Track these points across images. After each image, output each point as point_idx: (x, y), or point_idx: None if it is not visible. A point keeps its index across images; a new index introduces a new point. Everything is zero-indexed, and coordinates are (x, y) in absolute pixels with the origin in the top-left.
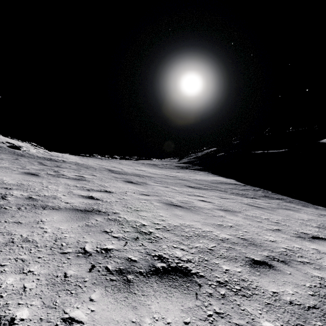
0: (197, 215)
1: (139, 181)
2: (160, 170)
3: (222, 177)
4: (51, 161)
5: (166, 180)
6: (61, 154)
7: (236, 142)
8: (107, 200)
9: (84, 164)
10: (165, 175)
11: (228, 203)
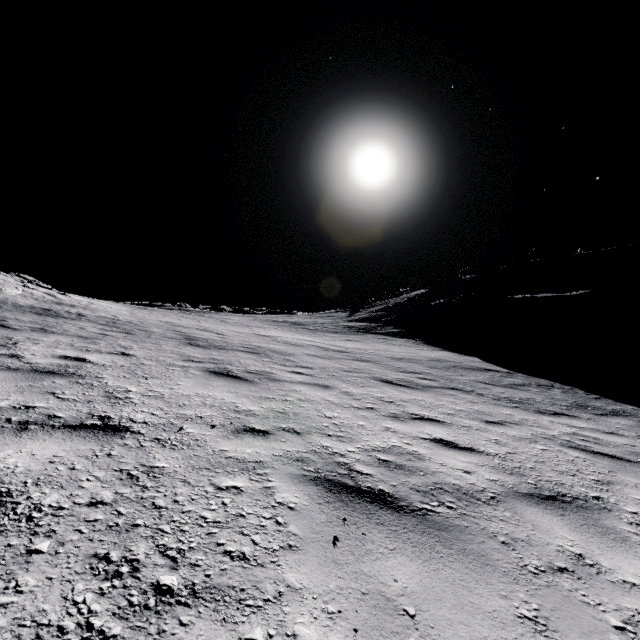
0: (486, 576)
1: (253, 368)
2: (310, 337)
3: (451, 352)
4: (42, 315)
5: (325, 363)
6: (90, 301)
7: (467, 277)
8: (42, 504)
9: (131, 324)
10: (322, 350)
11: (525, 448)
